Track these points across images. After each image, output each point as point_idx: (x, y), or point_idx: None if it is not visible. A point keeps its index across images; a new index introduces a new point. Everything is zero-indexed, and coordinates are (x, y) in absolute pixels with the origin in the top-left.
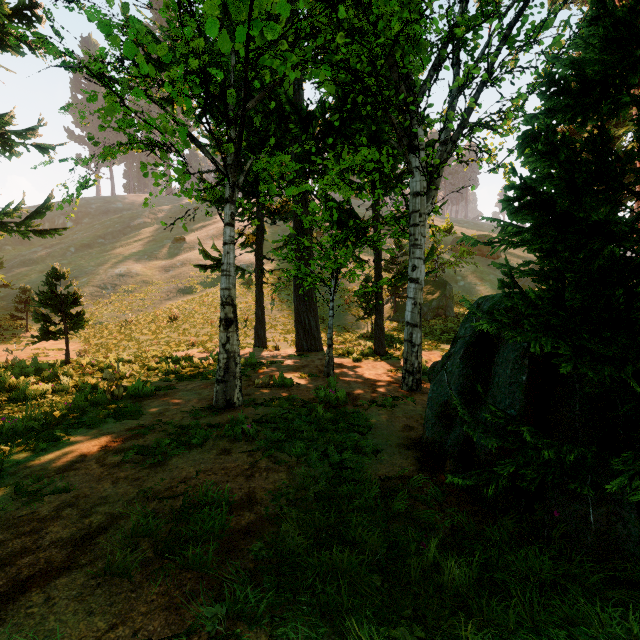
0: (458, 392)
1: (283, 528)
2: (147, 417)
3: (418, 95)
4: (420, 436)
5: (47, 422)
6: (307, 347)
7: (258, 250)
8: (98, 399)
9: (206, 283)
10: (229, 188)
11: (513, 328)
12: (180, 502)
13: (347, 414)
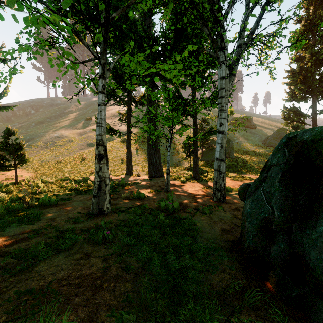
0: (280, 210)
1: None
2: (42, 222)
3: (224, 15)
4: (236, 239)
5: None
6: (154, 174)
7: (128, 121)
8: (16, 208)
9: None
10: (101, 67)
11: None
12: None
13: (180, 220)
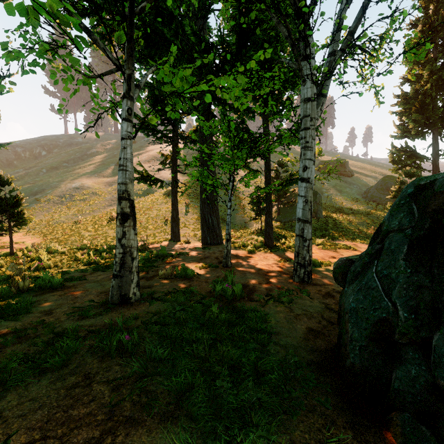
0: (408, 309)
1: None
2: (32, 316)
3: (309, 7)
4: (330, 347)
5: None
6: (210, 241)
7: (173, 166)
8: None
9: (138, 194)
10: (125, 82)
11: None
12: None
13: (244, 314)
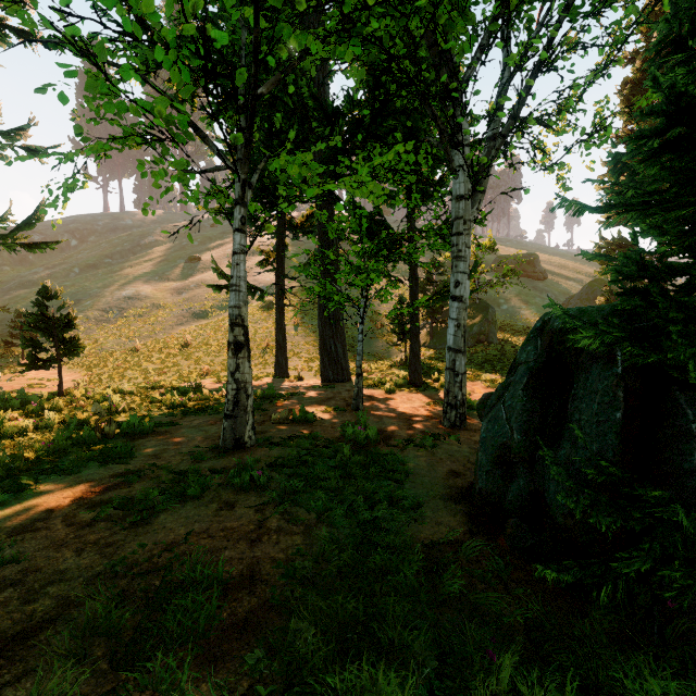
0: (521, 432)
1: (292, 625)
2: (139, 460)
3: (462, 81)
4: (469, 485)
5: (15, 467)
6: (333, 377)
7: (279, 268)
8: (84, 438)
9: (222, 306)
10: (239, 187)
11: (635, 342)
12: (160, 579)
13: (379, 456)
